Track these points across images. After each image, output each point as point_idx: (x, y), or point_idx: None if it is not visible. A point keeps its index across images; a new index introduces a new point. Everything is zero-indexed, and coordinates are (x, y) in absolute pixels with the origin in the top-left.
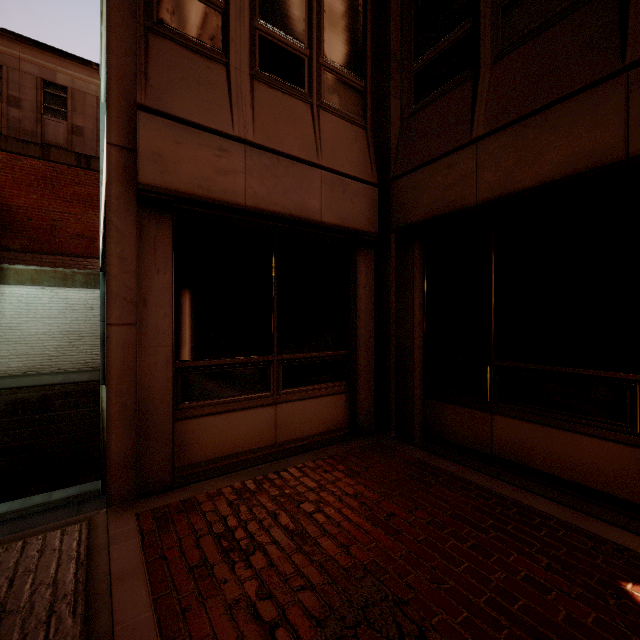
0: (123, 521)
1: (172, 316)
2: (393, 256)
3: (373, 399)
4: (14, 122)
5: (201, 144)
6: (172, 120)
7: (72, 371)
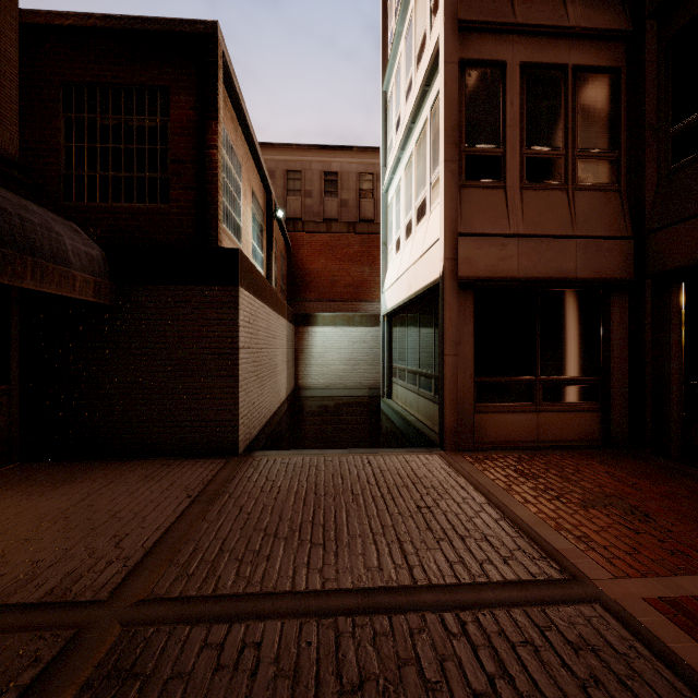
0: (457, 457)
1: (473, 350)
2: (648, 298)
3: (627, 420)
4: (308, 208)
5: (490, 245)
6: (475, 236)
7: (353, 388)
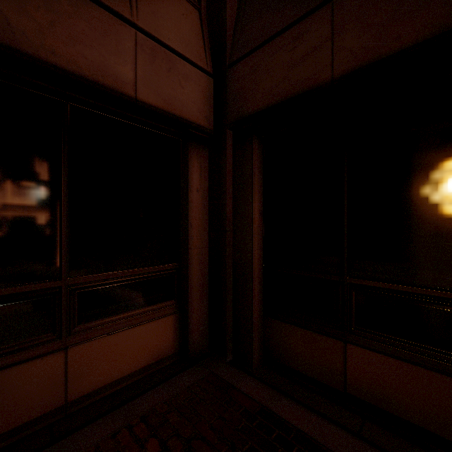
0: None
1: None
2: (229, 155)
3: (208, 317)
4: None
5: None
6: None
7: None
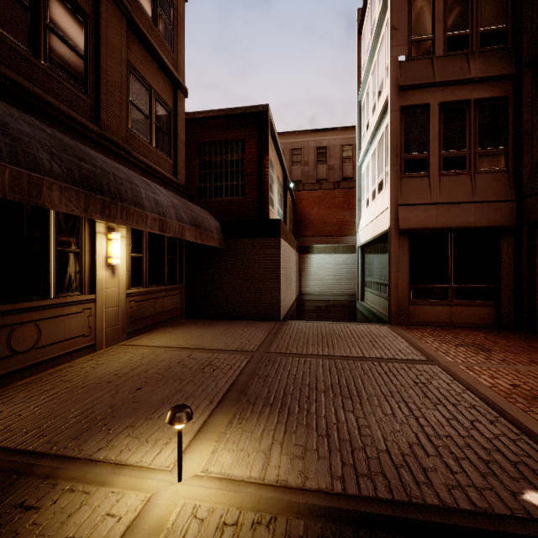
0: (397, 327)
1: (408, 269)
2: (524, 237)
3: (513, 312)
4: (306, 173)
5: (419, 210)
6: (409, 205)
7: (337, 295)
